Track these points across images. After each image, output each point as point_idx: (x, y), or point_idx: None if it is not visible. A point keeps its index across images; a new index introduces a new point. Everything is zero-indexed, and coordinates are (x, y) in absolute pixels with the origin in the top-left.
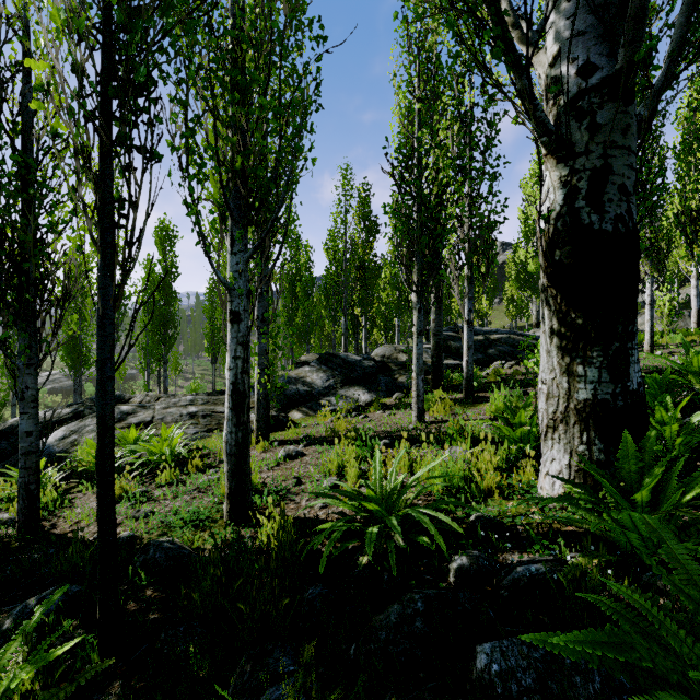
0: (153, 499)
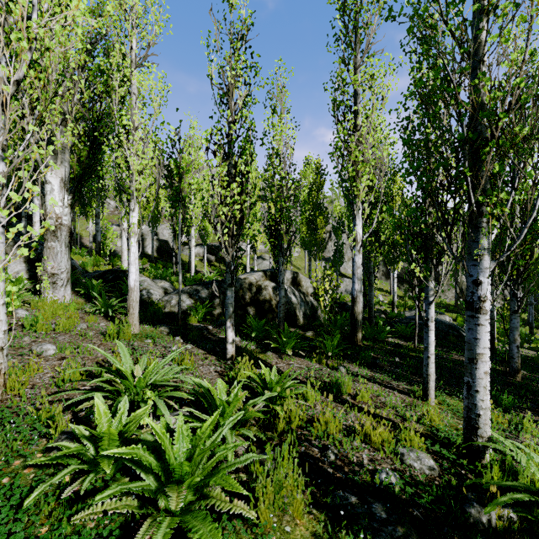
0: (164, 356)
